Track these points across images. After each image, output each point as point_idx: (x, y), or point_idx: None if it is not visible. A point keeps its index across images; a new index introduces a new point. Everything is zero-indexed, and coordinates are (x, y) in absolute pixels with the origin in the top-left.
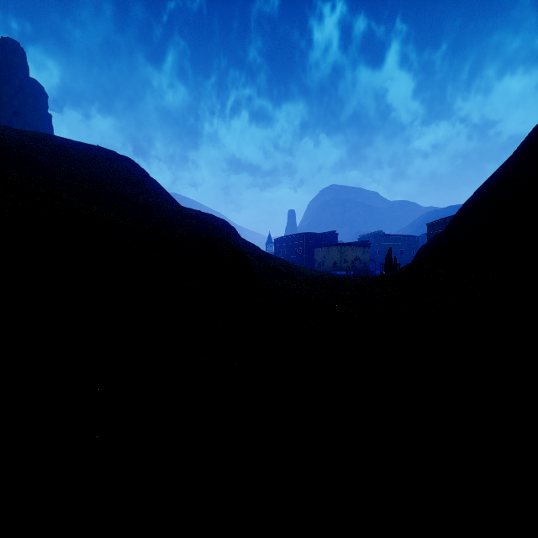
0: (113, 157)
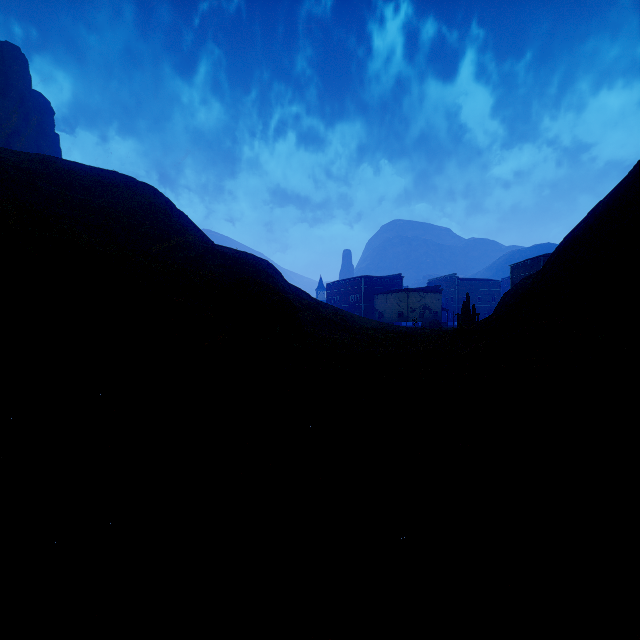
0: (132, 184)
